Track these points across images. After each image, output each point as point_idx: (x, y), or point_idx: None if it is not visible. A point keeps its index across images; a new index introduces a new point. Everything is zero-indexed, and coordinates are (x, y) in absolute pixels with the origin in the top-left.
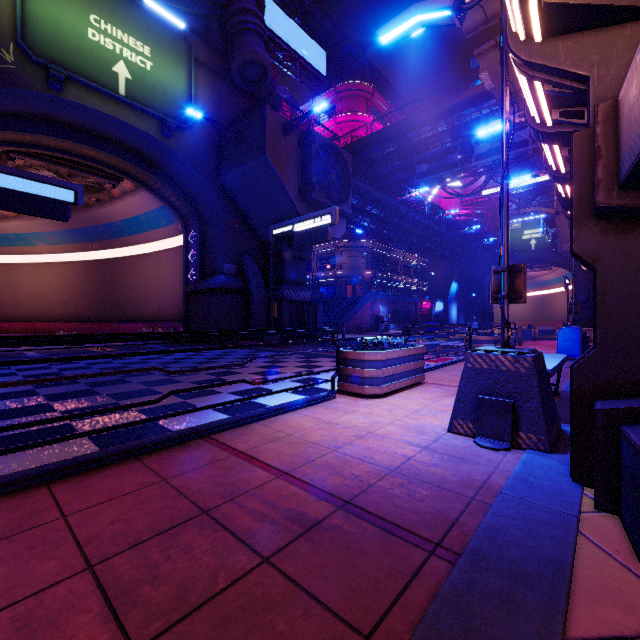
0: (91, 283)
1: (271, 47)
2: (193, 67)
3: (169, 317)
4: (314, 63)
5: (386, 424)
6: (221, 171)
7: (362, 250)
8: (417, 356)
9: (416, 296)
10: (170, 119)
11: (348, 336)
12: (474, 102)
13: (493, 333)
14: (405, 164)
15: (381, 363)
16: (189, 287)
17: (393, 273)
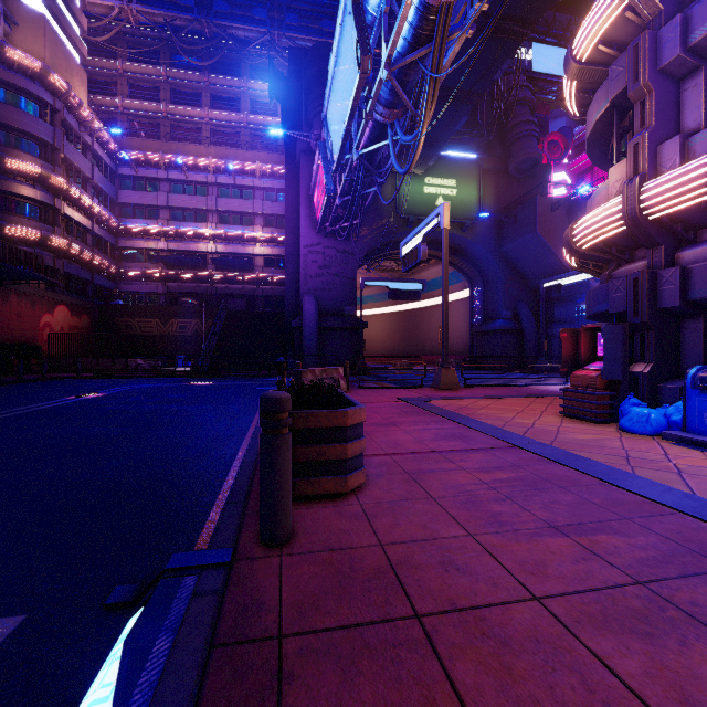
0: (400, 327)
1: (543, 86)
2: (481, 179)
3: (457, 351)
4: None
5: None
6: (500, 244)
7: None
8: None
9: None
10: (467, 221)
11: None
12: None
13: None
14: None
15: None
16: (475, 329)
17: None
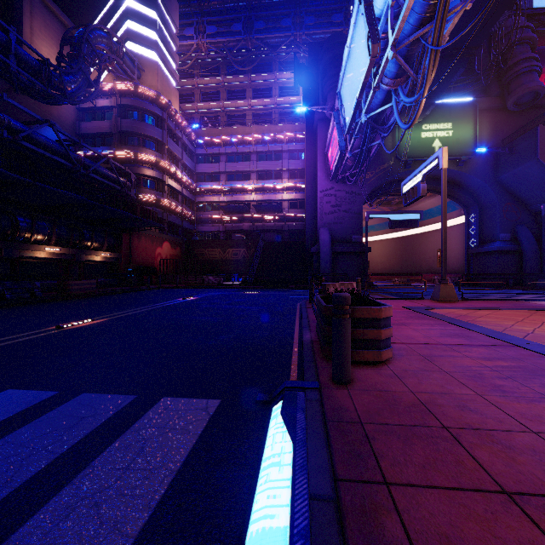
0: (398, 250)
1: None
2: (477, 118)
3: (452, 270)
4: None
5: None
6: (497, 173)
7: None
8: None
9: None
10: (463, 157)
11: None
12: None
13: None
14: None
15: None
16: (471, 251)
17: None
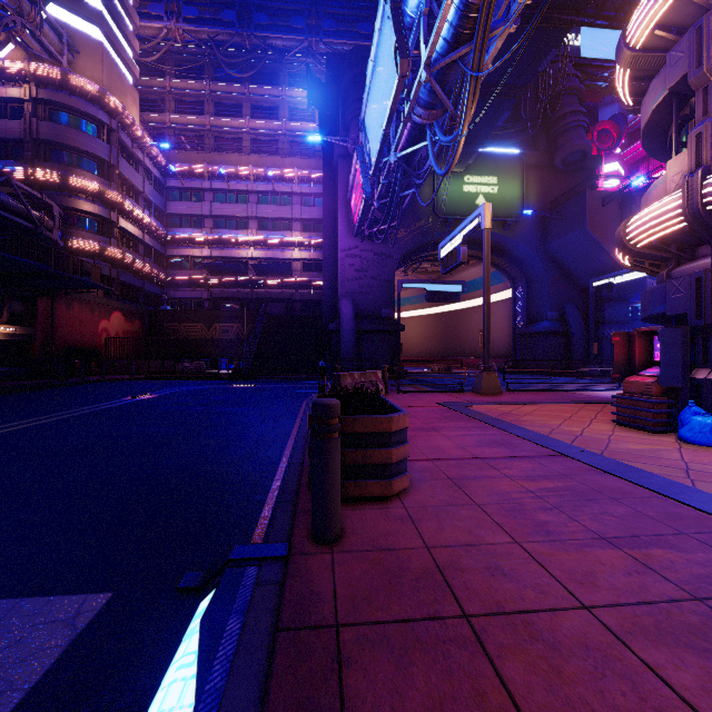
0: (438, 329)
1: (593, 73)
2: (524, 175)
3: (498, 354)
4: None
5: None
6: (545, 241)
7: None
8: None
9: None
10: (509, 219)
11: None
12: None
13: None
14: None
15: None
16: (517, 331)
17: None
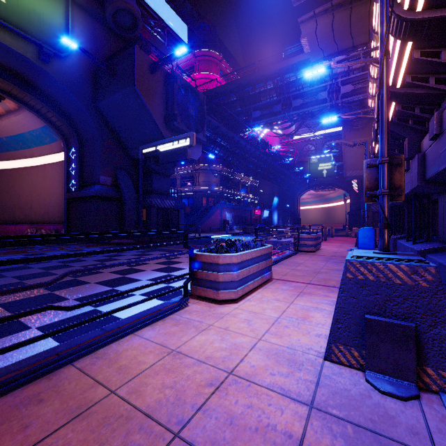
0: None
1: (145, 15)
2: (70, 5)
3: (53, 220)
4: (178, 32)
5: (248, 349)
6: (97, 98)
7: (213, 172)
8: (267, 255)
9: (251, 206)
10: (47, 46)
11: (203, 235)
12: (292, 69)
13: (313, 232)
14: (244, 110)
15: (236, 266)
16: (69, 195)
17: (235, 190)
